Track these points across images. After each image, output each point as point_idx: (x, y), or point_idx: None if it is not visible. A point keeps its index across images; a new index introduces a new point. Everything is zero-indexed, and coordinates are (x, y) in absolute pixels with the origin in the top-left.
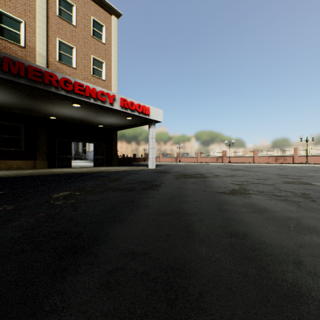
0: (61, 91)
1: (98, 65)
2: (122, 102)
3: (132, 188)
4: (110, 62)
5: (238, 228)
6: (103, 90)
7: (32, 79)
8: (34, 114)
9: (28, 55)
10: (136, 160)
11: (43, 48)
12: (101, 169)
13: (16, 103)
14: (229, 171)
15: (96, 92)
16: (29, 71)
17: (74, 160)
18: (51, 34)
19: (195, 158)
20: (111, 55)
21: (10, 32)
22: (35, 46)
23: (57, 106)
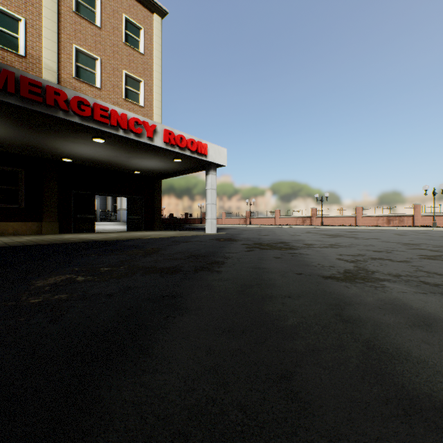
0: (73, 117)
1: (133, 85)
2: (166, 135)
3: (176, 267)
4: (150, 81)
5: (408, 379)
6: (138, 118)
7: (27, 97)
8: (38, 154)
9: (30, 69)
10: (189, 221)
11: (52, 59)
12: (136, 235)
13: (9, 137)
14: (325, 238)
15: (127, 120)
16: (22, 85)
17: (100, 222)
18: (64, 38)
19: (272, 218)
20: (152, 70)
21: (4, 34)
22: (41, 56)
23: (71, 141)
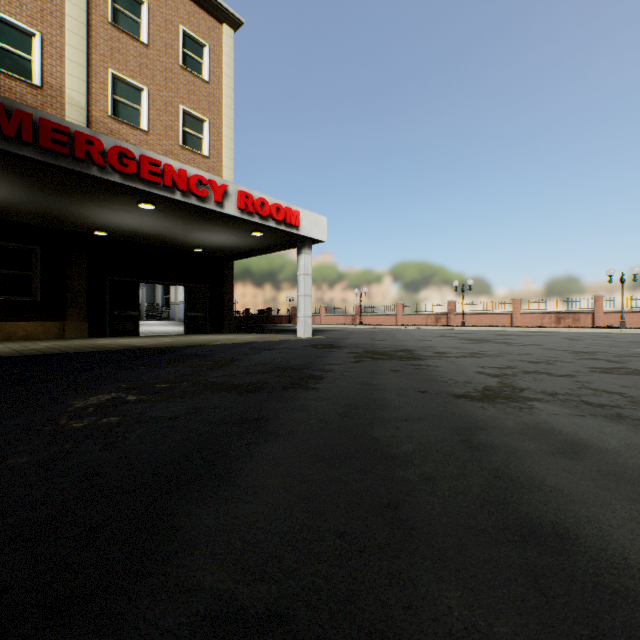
0: (111, 176)
1: (194, 126)
2: (241, 199)
3: (258, 384)
4: (218, 120)
5: (534, 508)
6: (202, 175)
7: (49, 148)
8: (60, 225)
9: (49, 104)
10: (272, 320)
11: (79, 90)
12: (199, 340)
13: (20, 201)
14: (465, 343)
15: (186, 179)
16: (41, 132)
17: (146, 321)
18: (96, 60)
19: (392, 316)
20: (220, 105)
21: (11, 55)
22: (63, 86)
23: (107, 208)
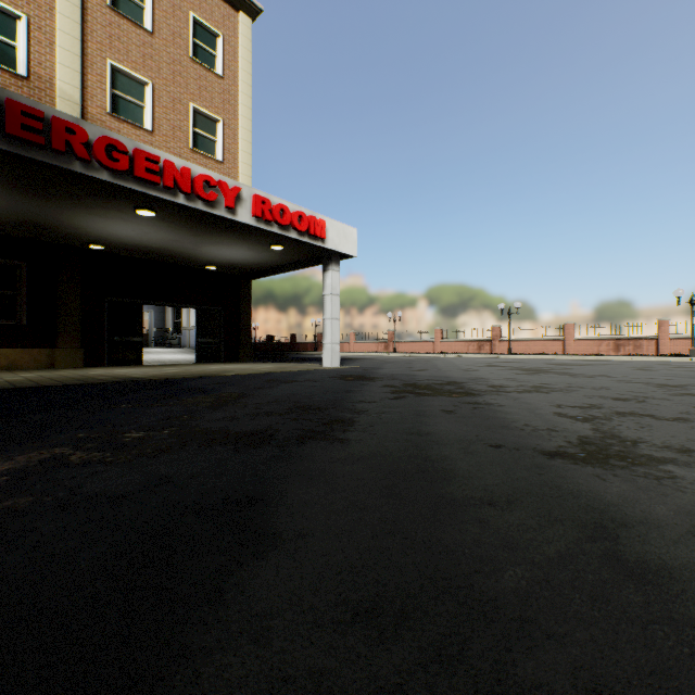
0: (98, 172)
1: (206, 127)
2: (257, 205)
3: (265, 432)
4: (234, 121)
5: None
6: (211, 175)
7: (18, 135)
8: (49, 237)
9: (36, 98)
10: (297, 347)
11: (72, 82)
12: (209, 370)
13: None
14: (521, 374)
15: (191, 179)
16: (8, 115)
17: (154, 348)
18: (92, 49)
19: (429, 343)
20: (236, 104)
21: None
22: (54, 77)
23: (100, 215)
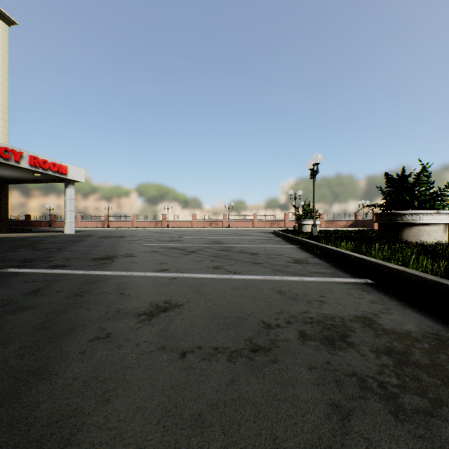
0: None
1: None
2: (32, 160)
3: (65, 242)
4: None
5: (117, 245)
6: (7, 146)
7: None
8: None
9: None
10: (32, 224)
11: None
12: None
13: None
14: (152, 234)
15: None
16: None
17: None
18: None
19: (130, 222)
20: None
21: None
22: None
23: None
